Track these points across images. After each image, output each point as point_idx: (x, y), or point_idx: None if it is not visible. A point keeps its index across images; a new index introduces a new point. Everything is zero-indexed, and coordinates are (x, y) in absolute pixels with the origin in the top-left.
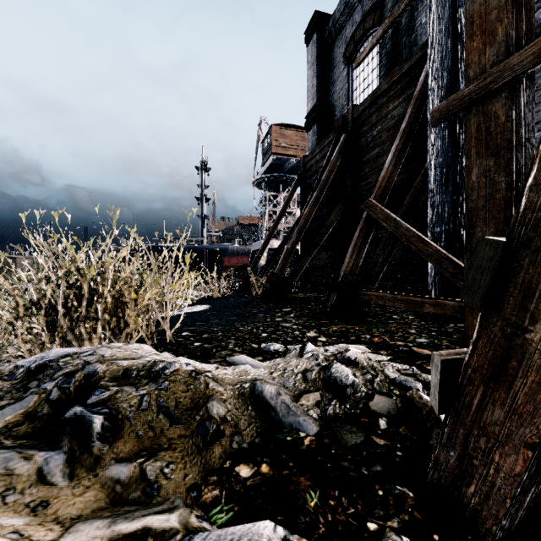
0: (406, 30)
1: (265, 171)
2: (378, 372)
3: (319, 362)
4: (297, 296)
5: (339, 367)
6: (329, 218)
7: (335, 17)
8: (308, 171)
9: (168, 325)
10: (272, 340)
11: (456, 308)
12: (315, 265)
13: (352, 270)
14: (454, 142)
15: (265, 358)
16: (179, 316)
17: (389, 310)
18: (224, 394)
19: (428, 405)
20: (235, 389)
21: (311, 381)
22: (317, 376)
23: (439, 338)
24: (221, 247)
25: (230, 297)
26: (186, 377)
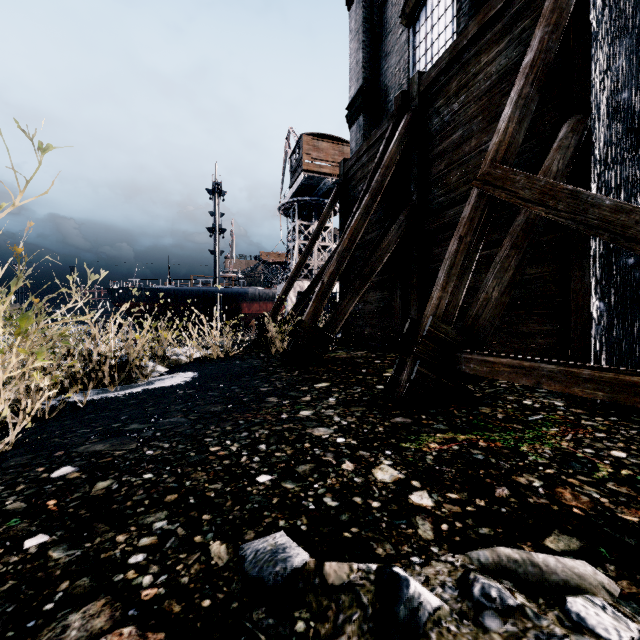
0: None
1: (294, 193)
2: None
3: None
4: (336, 355)
5: None
6: (384, 239)
7: None
8: (352, 179)
9: None
10: (281, 509)
11: None
12: (361, 311)
13: (448, 314)
14: None
15: None
16: (127, 398)
17: (501, 385)
18: None
19: None
20: None
21: None
22: None
23: None
24: (238, 290)
25: (236, 358)
26: None
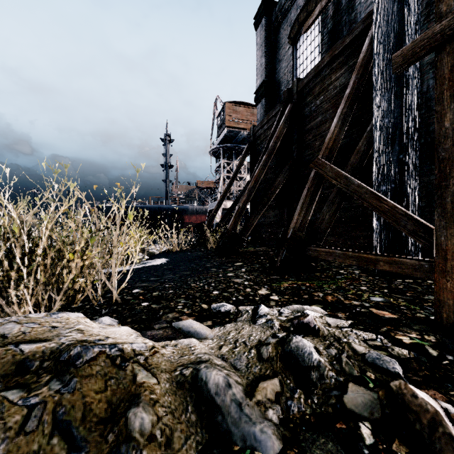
0: (346, 10)
1: (220, 142)
2: (344, 345)
3: (275, 331)
4: (247, 250)
5: (300, 341)
6: (276, 180)
7: (281, 2)
8: (257, 139)
9: (114, 284)
10: (223, 299)
11: (416, 266)
12: (263, 222)
13: (301, 227)
14: (400, 102)
15: (215, 323)
16: (137, 270)
17: (334, 264)
18: (156, 390)
19: (428, 409)
20: (172, 378)
21: (267, 361)
22: (274, 354)
23: (394, 296)
24: (182, 207)
25: (187, 251)
26: (107, 367)
